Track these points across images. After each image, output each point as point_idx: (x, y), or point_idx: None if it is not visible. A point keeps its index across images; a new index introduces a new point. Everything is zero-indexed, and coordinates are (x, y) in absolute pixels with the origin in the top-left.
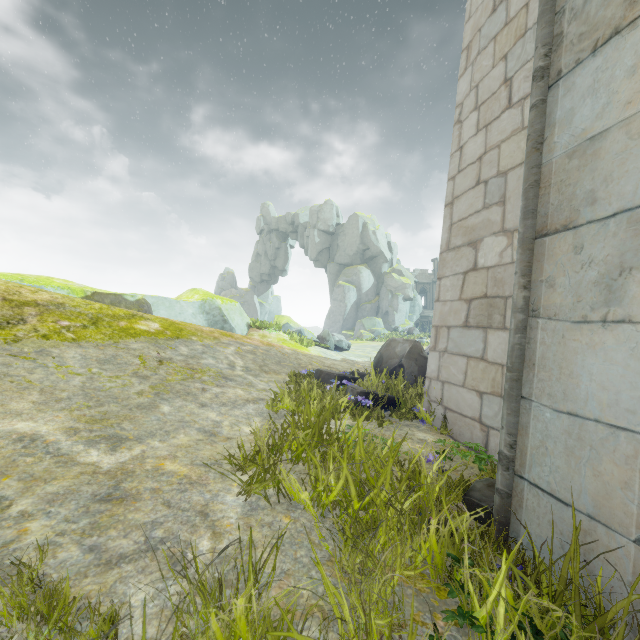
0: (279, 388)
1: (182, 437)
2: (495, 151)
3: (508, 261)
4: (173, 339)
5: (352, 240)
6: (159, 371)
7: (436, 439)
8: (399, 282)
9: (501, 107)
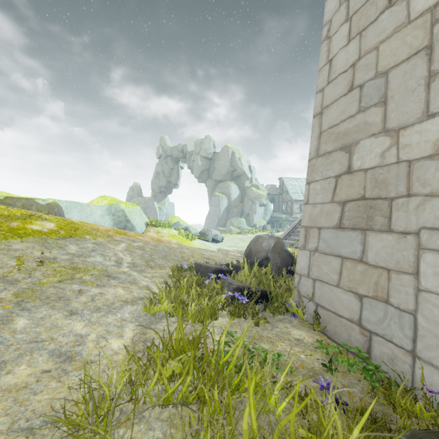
0: (158, 287)
1: (22, 370)
2: (372, 54)
3: (393, 161)
4: (65, 238)
5: (224, 164)
6: (35, 273)
7: (311, 337)
8: (256, 193)
9: (379, 9)
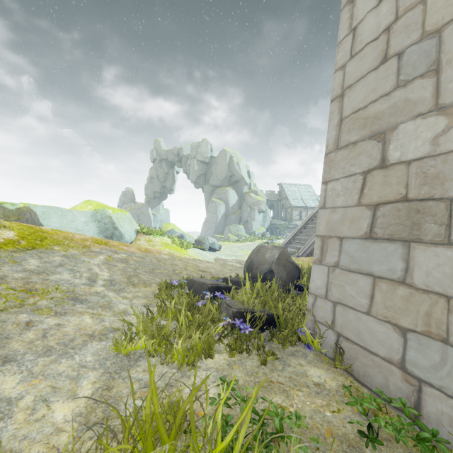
0: (136, 315)
1: None
2: (415, 10)
3: (452, 147)
4: (25, 250)
5: (222, 168)
6: None
7: (334, 380)
8: (255, 199)
9: None
